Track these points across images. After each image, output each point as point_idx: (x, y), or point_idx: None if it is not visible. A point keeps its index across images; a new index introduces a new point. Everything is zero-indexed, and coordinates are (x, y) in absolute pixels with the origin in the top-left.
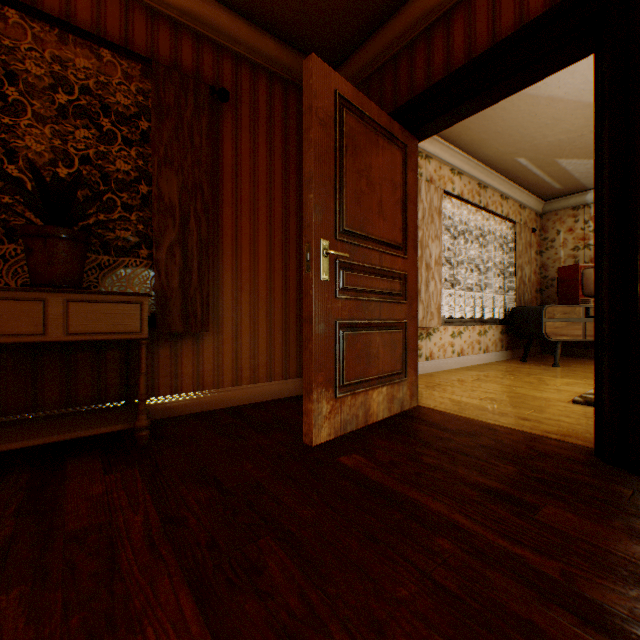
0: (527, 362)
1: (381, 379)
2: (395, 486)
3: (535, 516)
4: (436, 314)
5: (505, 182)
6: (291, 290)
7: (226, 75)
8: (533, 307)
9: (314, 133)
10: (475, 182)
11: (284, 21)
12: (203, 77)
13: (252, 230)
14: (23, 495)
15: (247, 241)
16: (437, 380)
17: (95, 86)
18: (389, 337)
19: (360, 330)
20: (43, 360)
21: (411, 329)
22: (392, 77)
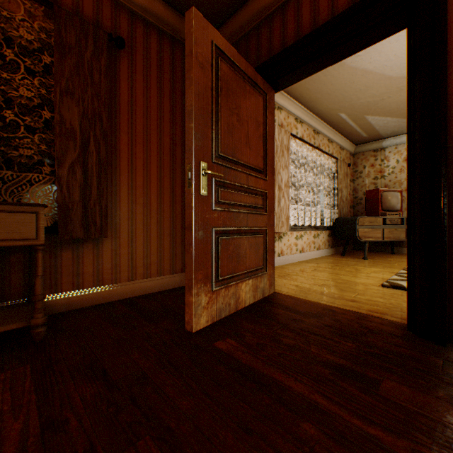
0: (346, 256)
1: (248, 273)
2: (263, 369)
3: (378, 391)
4: (285, 223)
5: (331, 130)
6: (177, 204)
7: (123, 27)
8: (350, 218)
9: (195, 73)
10: (311, 129)
11: None
12: (102, 26)
13: (145, 155)
14: None
15: (141, 163)
16: (287, 271)
17: None
18: (254, 241)
19: (232, 235)
20: None
21: (270, 234)
22: (256, 42)
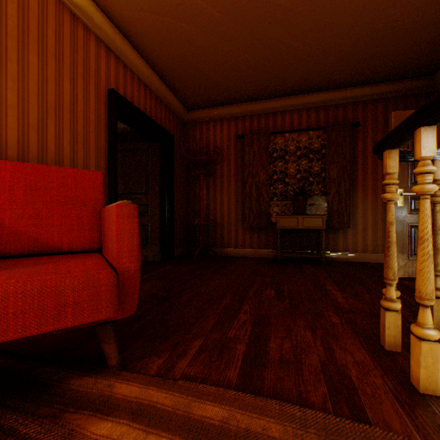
0: None
1: None
2: None
3: None
4: None
5: None
6: None
7: (358, 113)
8: None
9: None
10: None
11: (389, 75)
12: (346, 120)
13: (372, 180)
14: (294, 266)
15: (369, 185)
16: None
17: (306, 143)
18: None
19: None
20: (293, 235)
21: None
22: None
